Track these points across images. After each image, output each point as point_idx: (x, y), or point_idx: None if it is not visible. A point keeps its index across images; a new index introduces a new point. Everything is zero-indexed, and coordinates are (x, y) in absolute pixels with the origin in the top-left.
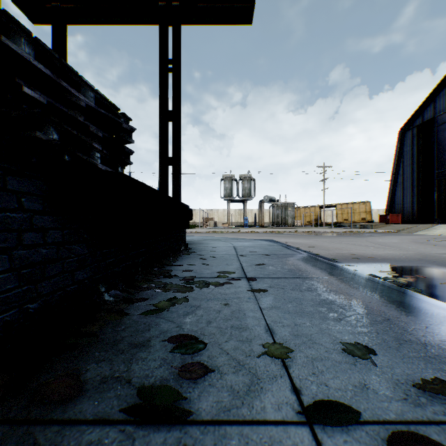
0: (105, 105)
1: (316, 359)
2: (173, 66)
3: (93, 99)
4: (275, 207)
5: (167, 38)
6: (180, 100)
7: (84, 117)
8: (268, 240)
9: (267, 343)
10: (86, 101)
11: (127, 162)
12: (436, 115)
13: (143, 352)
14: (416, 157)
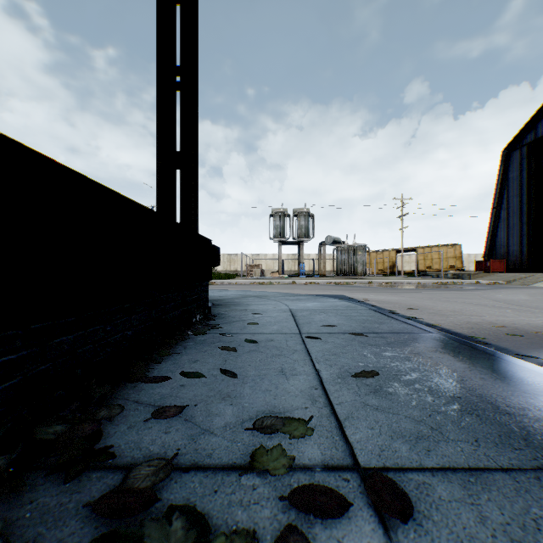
0: None
1: None
2: None
3: None
4: (341, 250)
5: None
6: (196, 52)
7: None
8: (338, 295)
9: None
10: None
11: None
12: None
13: None
14: (526, 185)
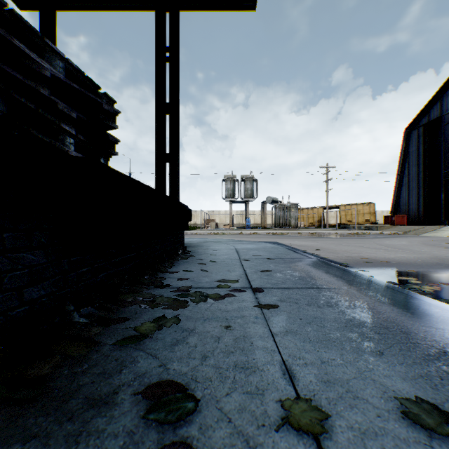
0: (81, 81)
1: (366, 434)
2: (171, 54)
3: (63, 70)
4: (278, 208)
5: (164, 25)
6: (178, 91)
7: (50, 90)
8: (272, 242)
9: (287, 398)
10: (52, 71)
11: (112, 152)
12: (443, 114)
13: (101, 418)
14: (422, 157)
